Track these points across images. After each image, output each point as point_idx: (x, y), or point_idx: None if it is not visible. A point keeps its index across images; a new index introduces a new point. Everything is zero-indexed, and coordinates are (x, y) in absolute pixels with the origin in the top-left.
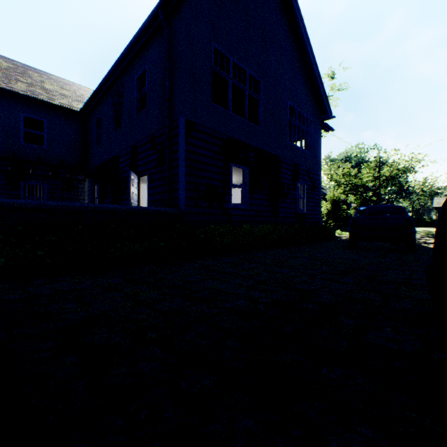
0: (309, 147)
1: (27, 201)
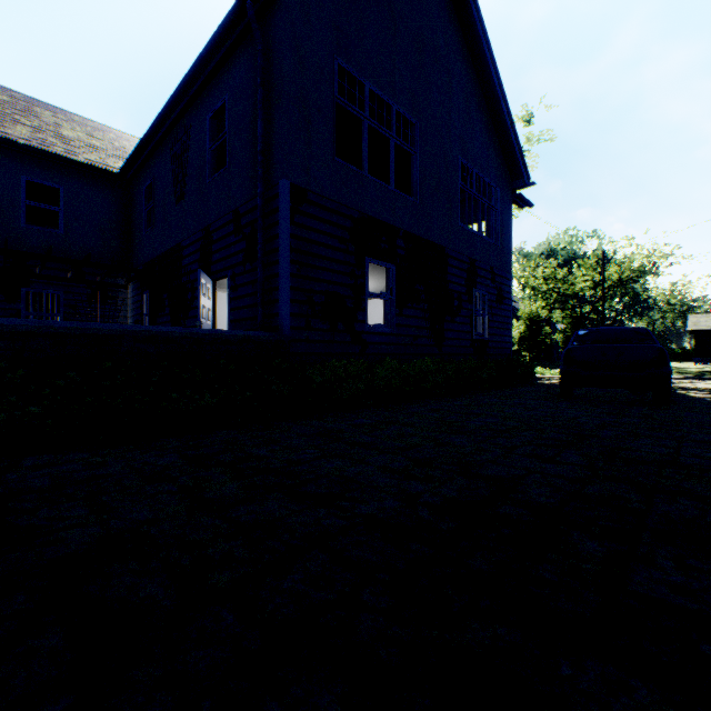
0: (492, 232)
1: (15, 320)
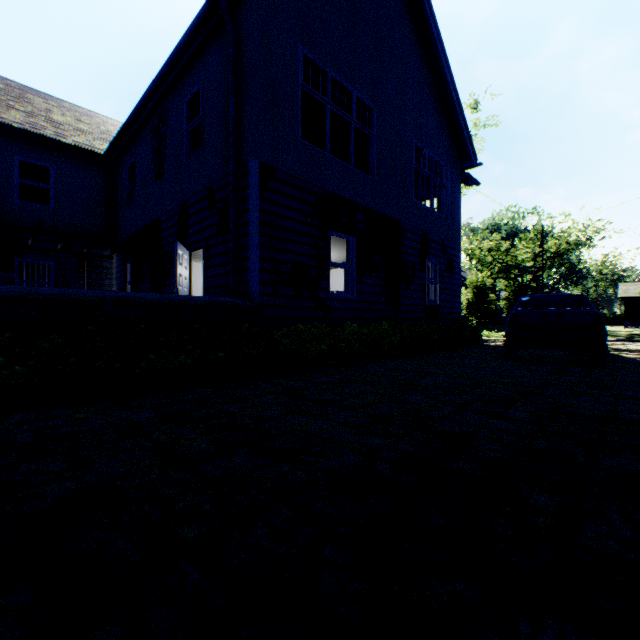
0: (443, 208)
1: (4, 287)
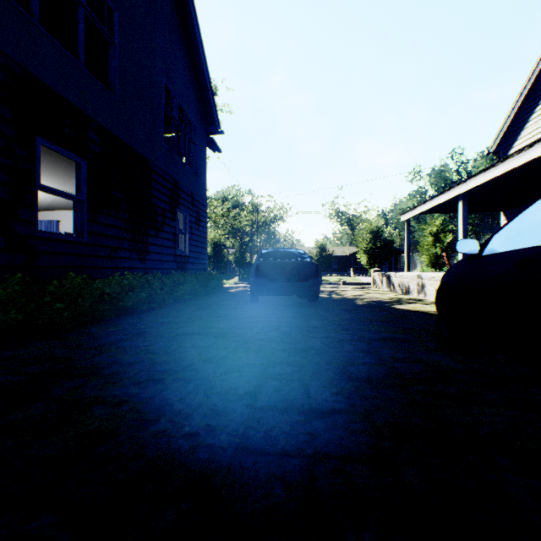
0: (191, 164)
1: None
